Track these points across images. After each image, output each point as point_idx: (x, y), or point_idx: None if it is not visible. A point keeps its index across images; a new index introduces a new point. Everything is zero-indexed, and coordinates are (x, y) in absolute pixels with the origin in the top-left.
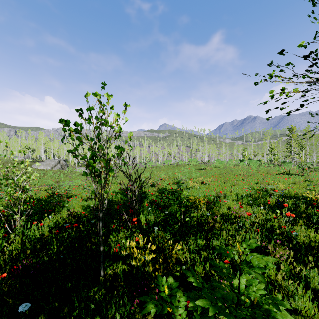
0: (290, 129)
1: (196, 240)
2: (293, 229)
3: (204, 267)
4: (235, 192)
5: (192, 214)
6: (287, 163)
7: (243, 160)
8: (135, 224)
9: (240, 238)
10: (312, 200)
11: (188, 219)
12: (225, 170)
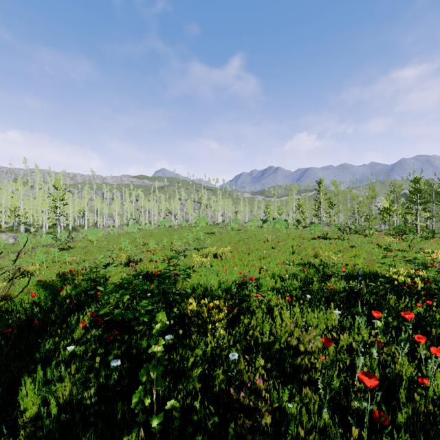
0: (319, 182)
1: None
2: None
3: None
4: (271, 271)
5: (191, 360)
6: (318, 224)
7: (267, 220)
8: None
9: None
10: (406, 285)
11: (173, 402)
12: (246, 233)
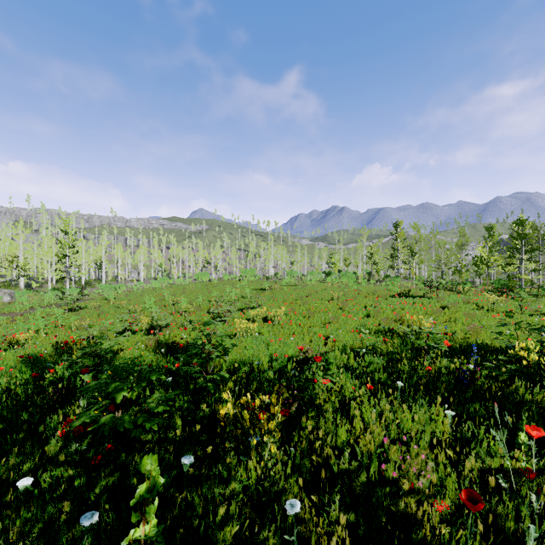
0: (396, 225)
1: None
2: None
3: None
4: (340, 343)
5: (220, 510)
6: (395, 278)
7: (330, 272)
8: None
9: None
10: (543, 367)
11: None
12: (305, 290)
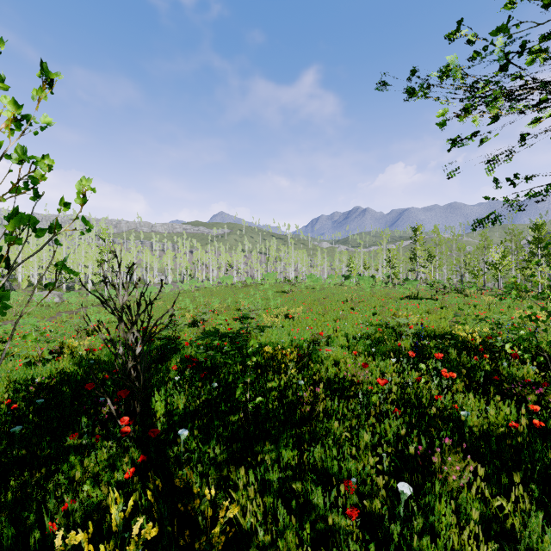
0: (415, 229)
1: (277, 452)
2: (454, 401)
3: (298, 536)
4: (344, 331)
5: (269, 385)
6: (412, 281)
7: (349, 276)
8: (128, 431)
9: (369, 433)
10: (468, 340)
11: (261, 398)
12: (323, 292)
